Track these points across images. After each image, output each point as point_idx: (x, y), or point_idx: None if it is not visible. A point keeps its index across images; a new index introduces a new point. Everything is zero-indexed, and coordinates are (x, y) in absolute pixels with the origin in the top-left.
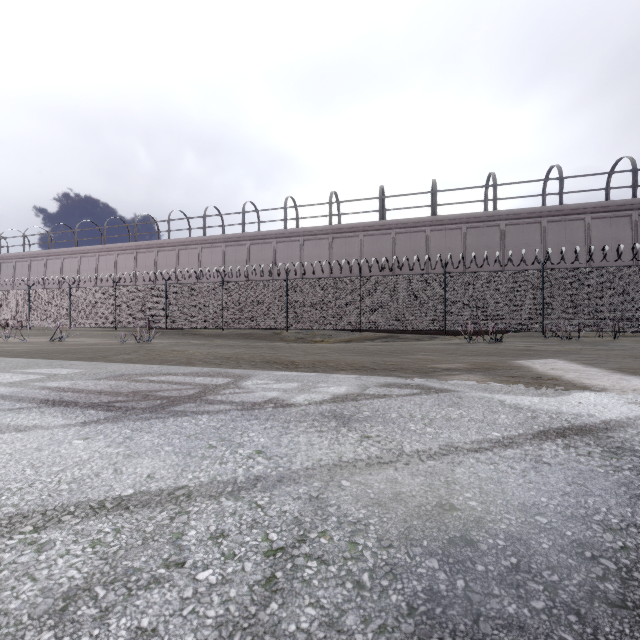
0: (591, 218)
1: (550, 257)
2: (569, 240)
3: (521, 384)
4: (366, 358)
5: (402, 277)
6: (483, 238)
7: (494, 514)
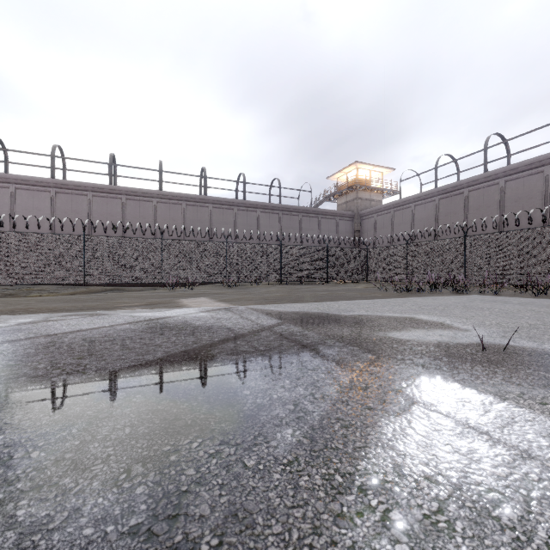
0: (260, 212)
1: (239, 233)
2: (249, 224)
3: (158, 309)
4: (70, 304)
5: (126, 239)
6: (198, 214)
7: (71, 340)
